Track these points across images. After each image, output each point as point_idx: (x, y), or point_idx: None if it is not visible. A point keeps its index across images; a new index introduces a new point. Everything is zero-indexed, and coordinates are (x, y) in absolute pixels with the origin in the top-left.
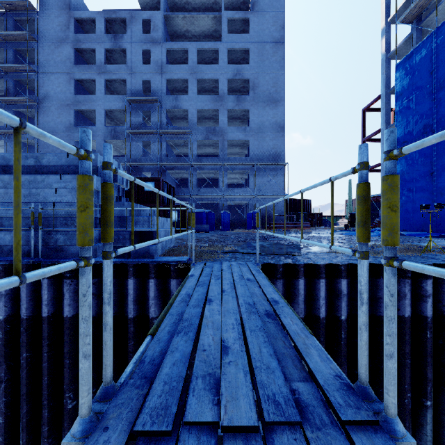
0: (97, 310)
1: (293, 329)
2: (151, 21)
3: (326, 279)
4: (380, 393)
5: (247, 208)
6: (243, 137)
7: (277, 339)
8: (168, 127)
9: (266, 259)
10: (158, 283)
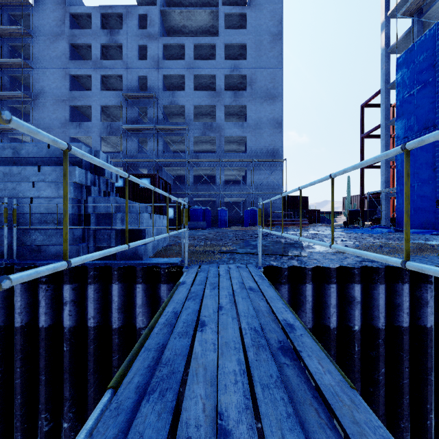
0: (78, 319)
1: (327, 385)
2: (148, 16)
3: (337, 284)
4: (398, 413)
5: (244, 205)
6: (240, 133)
7: (304, 405)
8: (165, 123)
9: (268, 261)
10: (146, 288)
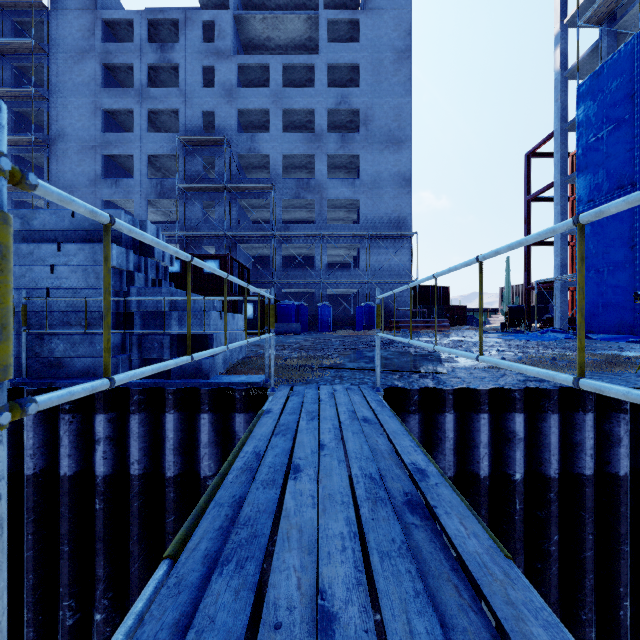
0: (116, 464)
1: (471, 553)
2: (216, 25)
3: (490, 414)
4: (579, 600)
5: (356, 300)
6: (350, 194)
7: (440, 580)
8: (240, 180)
9: (391, 380)
10: (214, 420)
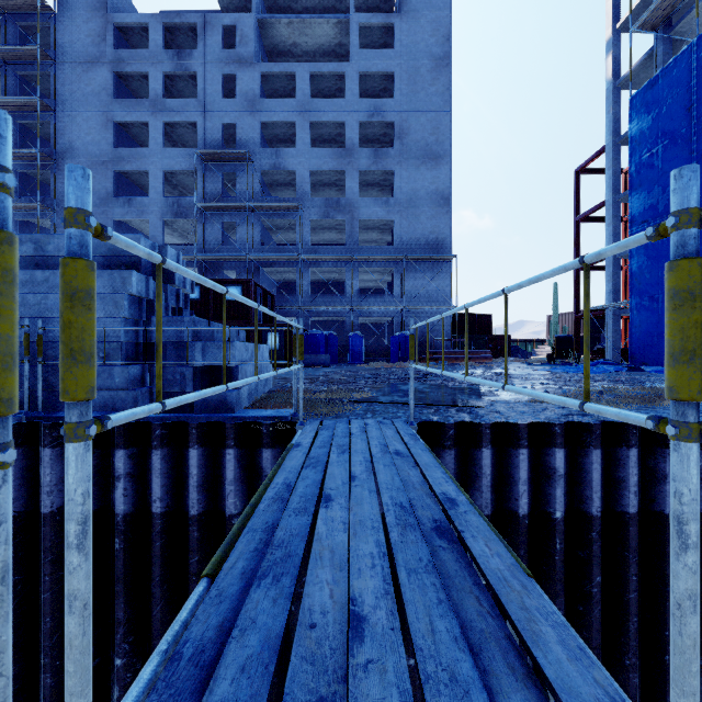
0: (136, 502)
1: (493, 569)
2: (238, 29)
3: (529, 449)
4: (622, 644)
5: (390, 329)
6: (383, 214)
7: (462, 592)
8: (264, 199)
9: (425, 414)
10: (240, 455)
